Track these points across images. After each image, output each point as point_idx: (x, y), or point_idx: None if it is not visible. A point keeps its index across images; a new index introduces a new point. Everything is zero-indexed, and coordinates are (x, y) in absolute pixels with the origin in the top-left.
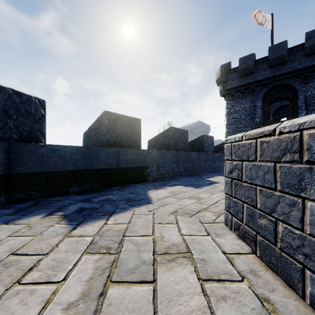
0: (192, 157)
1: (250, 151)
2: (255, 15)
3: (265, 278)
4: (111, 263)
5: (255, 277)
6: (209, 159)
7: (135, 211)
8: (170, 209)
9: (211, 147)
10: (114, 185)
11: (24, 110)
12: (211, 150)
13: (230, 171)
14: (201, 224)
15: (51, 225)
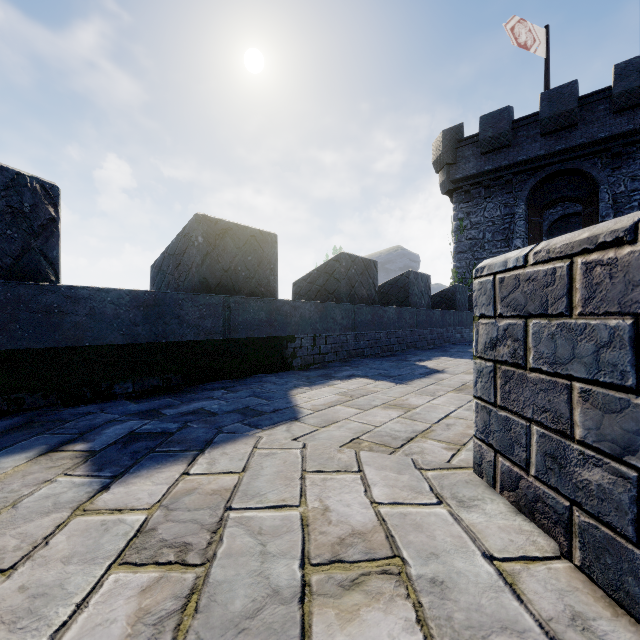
0: (386, 317)
1: (550, 291)
2: (512, 27)
3: (614, 639)
4: (188, 592)
5: (586, 635)
6: (422, 322)
7: (261, 440)
8: (343, 435)
9: (426, 298)
10: (217, 378)
11: (6, 207)
12: (426, 304)
13: (491, 344)
14: (417, 471)
15: (51, 477)
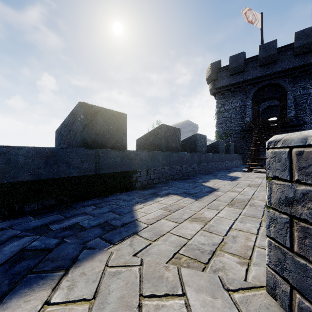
0: (185, 158)
1: None
2: (245, 12)
3: None
4: None
5: None
6: (203, 160)
7: (111, 256)
8: (167, 248)
9: (204, 147)
10: (91, 197)
11: None
12: (204, 150)
13: (286, 201)
14: (225, 291)
15: None
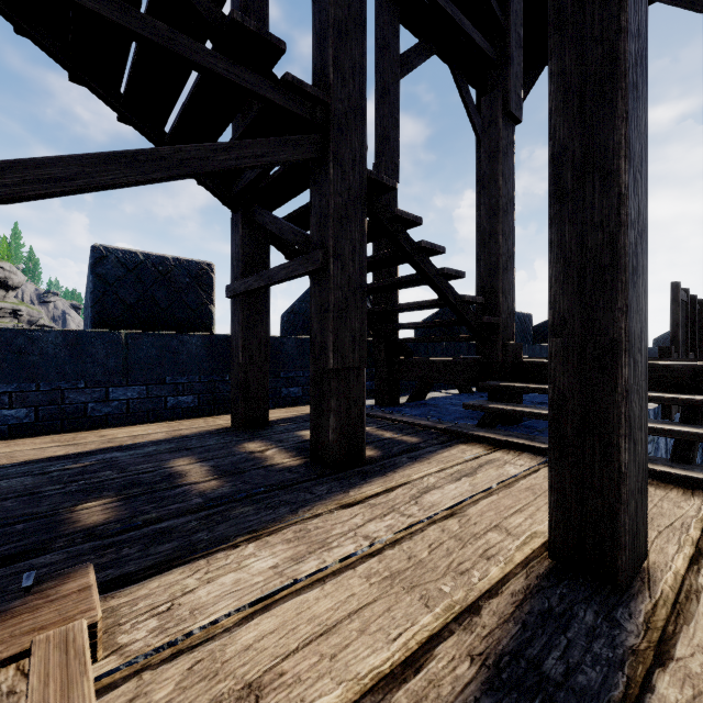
0: None
1: None
2: None
3: None
4: None
5: None
6: None
7: None
8: None
9: None
10: None
11: None
12: None
13: None
14: None
15: None
